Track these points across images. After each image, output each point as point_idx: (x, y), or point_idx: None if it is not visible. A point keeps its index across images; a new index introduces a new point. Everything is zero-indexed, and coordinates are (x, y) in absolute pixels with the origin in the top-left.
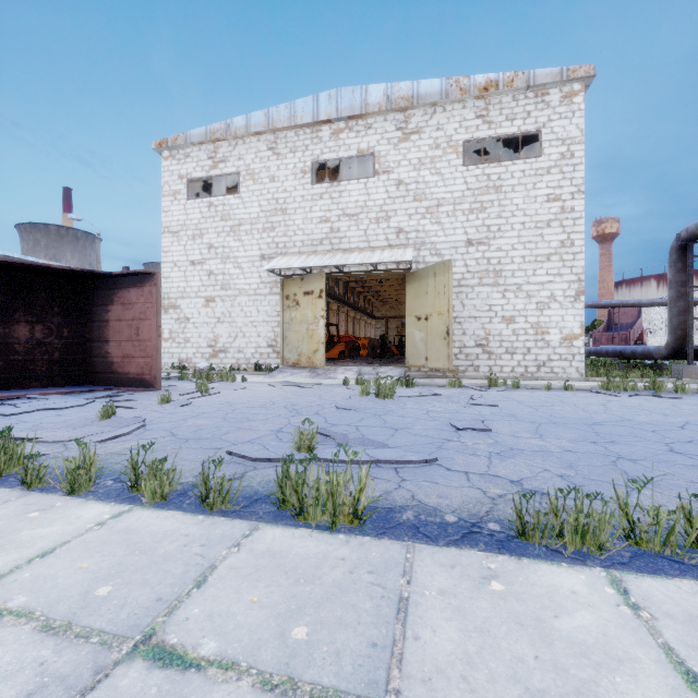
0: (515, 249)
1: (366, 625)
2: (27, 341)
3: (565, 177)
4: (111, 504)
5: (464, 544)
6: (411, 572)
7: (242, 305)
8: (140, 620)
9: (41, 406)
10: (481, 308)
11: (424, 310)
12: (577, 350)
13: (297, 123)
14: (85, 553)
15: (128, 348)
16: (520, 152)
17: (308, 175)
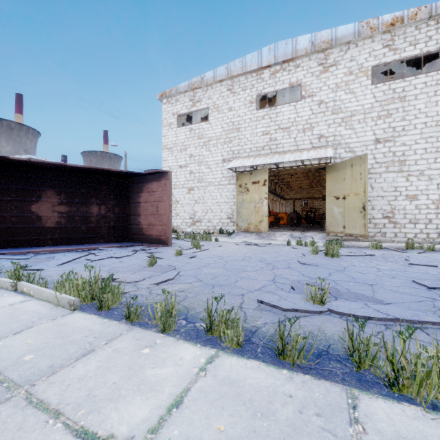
0: (417, 143)
1: None
2: (97, 215)
3: None
4: (198, 346)
5: None
6: None
7: (211, 192)
8: None
9: (109, 255)
10: (387, 189)
11: (342, 192)
12: None
13: (247, 71)
14: (211, 408)
15: (151, 219)
16: (414, 71)
17: (254, 104)
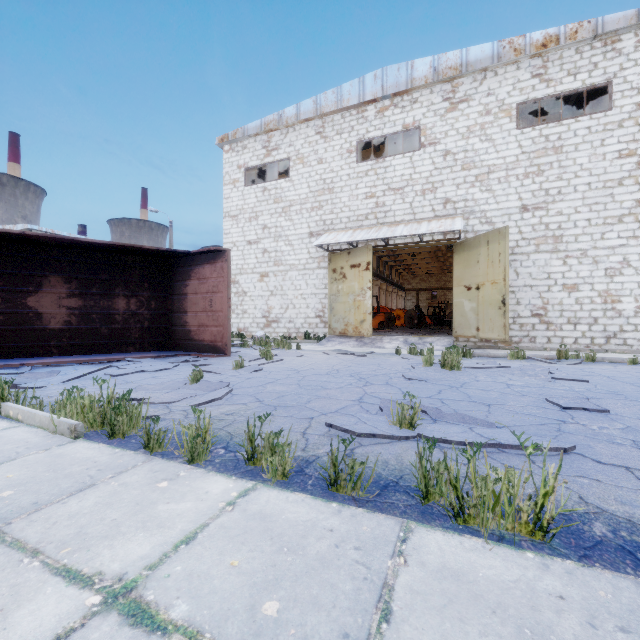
0: (578, 212)
1: None
2: (125, 312)
3: None
4: (233, 478)
5: None
6: None
7: (292, 279)
8: None
9: (139, 368)
10: (538, 276)
11: (475, 279)
12: None
13: (343, 106)
14: (229, 544)
15: (203, 318)
16: (577, 110)
17: (353, 154)
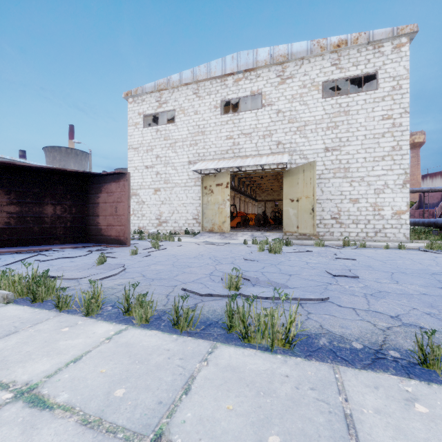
0: (359, 153)
1: (326, 438)
2: (52, 216)
3: (395, 102)
4: (113, 324)
5: (377, 368)
6: (344, 390)
7: (177, 193)
8: (149, 419)
9: (61, 255)
10: (335, 193)
11: (296, 195)
12: (404, 221)
13: (211, 76)
14: (102, 361)
15: (110, 220)
16: (360, 88)
17: (218, 109)
